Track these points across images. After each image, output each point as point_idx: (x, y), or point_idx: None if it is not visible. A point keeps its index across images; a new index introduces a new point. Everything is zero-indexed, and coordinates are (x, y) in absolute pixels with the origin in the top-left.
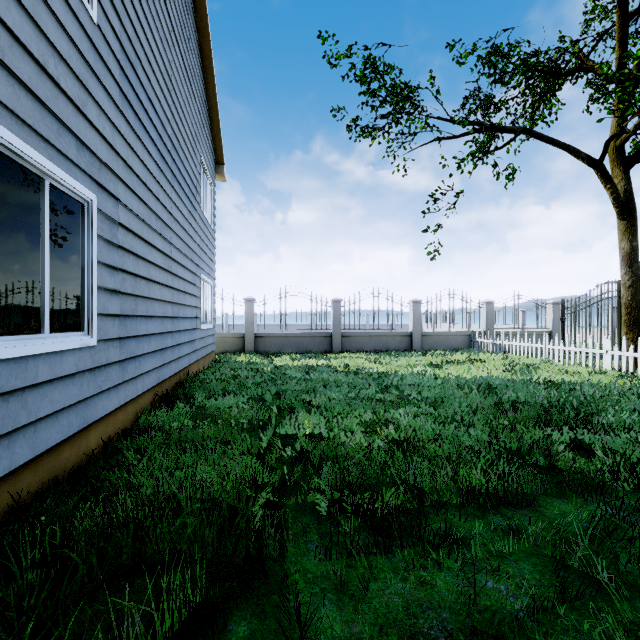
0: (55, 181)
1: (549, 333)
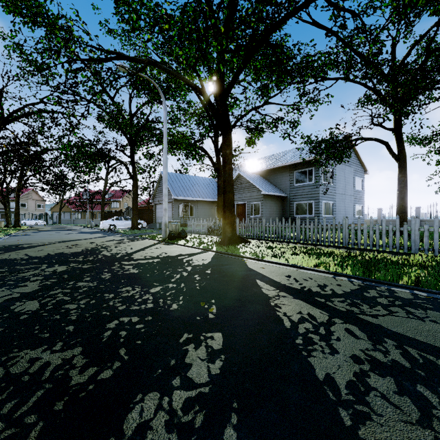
0: (330, 203)
1: None
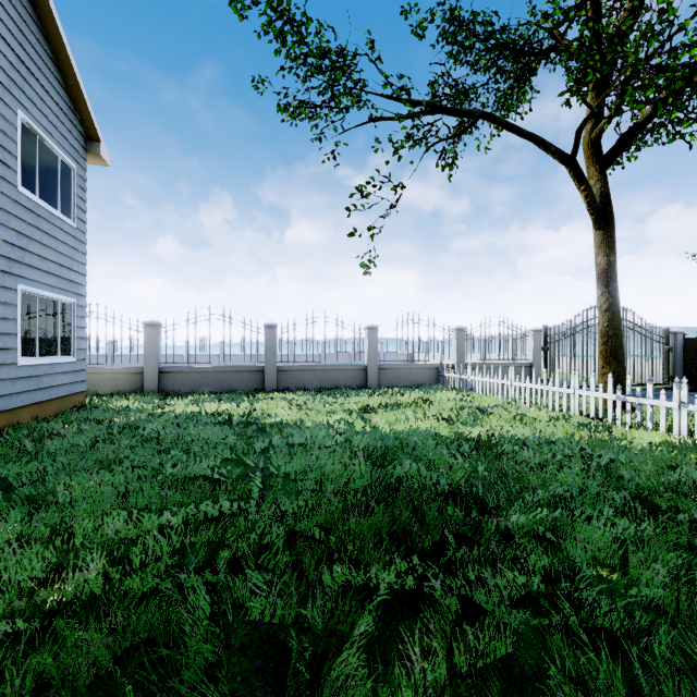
0: None
1: (529, 365)
